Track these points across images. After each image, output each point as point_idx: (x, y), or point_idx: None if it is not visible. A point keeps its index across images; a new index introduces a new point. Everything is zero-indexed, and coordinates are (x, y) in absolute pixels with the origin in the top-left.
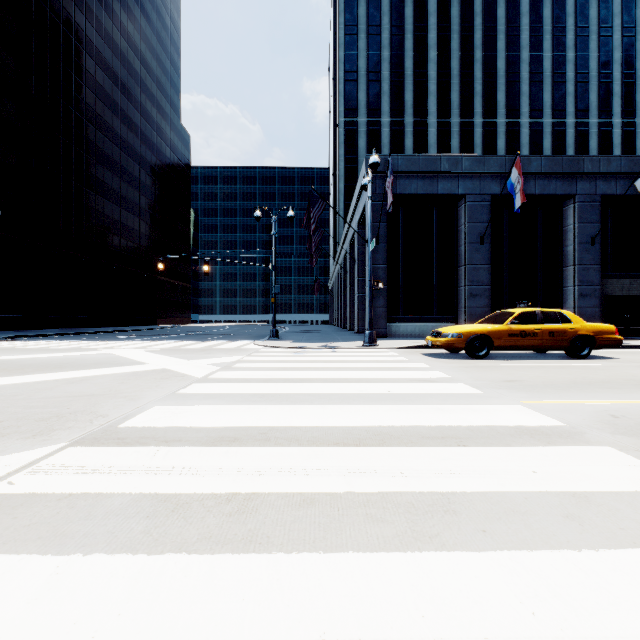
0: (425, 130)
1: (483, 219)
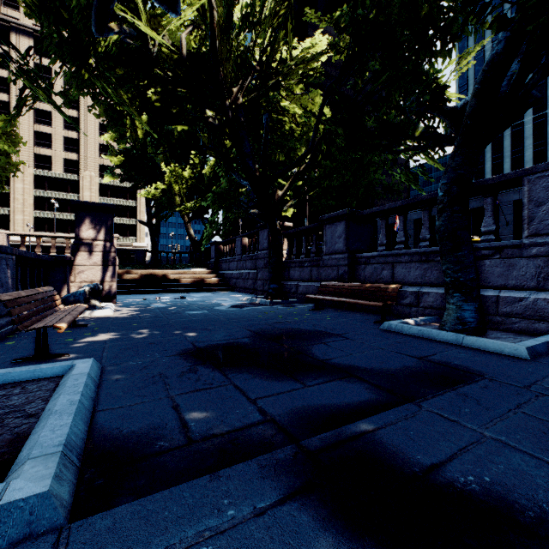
0: (521, 129)
1: (411, 229)
